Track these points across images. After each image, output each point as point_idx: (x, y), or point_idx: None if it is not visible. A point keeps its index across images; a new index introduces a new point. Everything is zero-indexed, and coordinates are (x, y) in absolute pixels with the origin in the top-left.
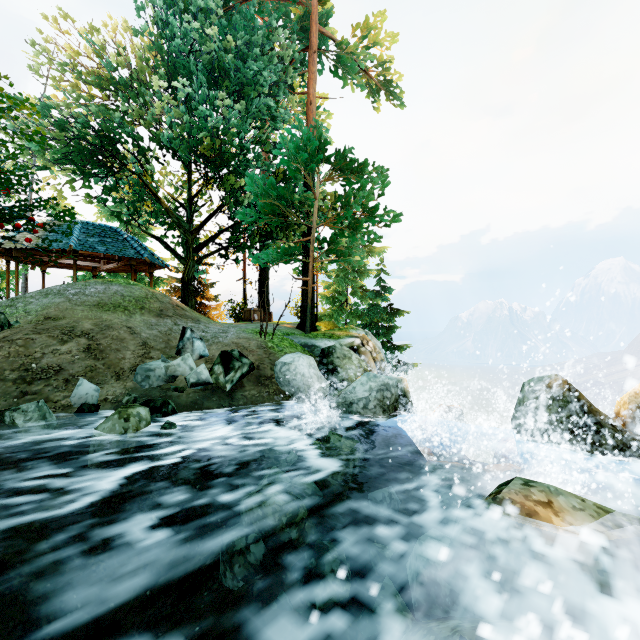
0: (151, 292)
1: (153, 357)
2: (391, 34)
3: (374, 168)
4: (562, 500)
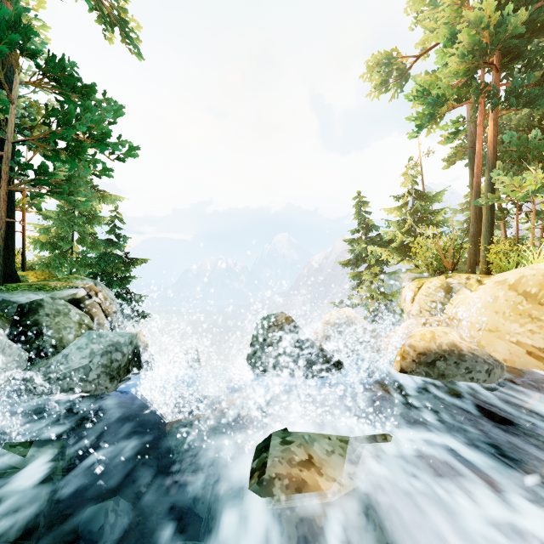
0: None
1: None
2: None
3: (104, 93)
4: (318, 448)
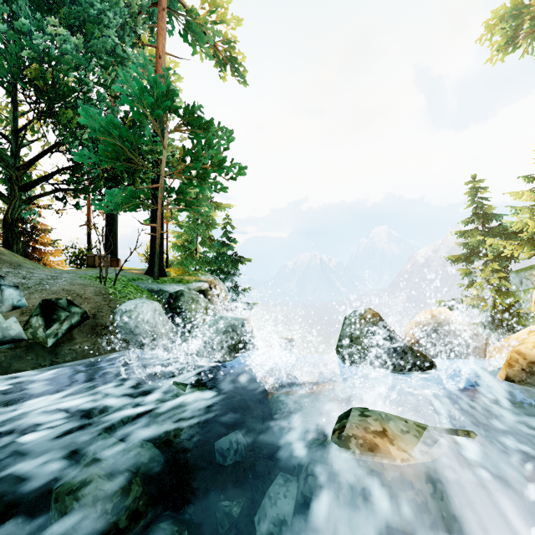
0: None
1: None
2: (236, 16)
3: (221, 127)
4: (393, 425)
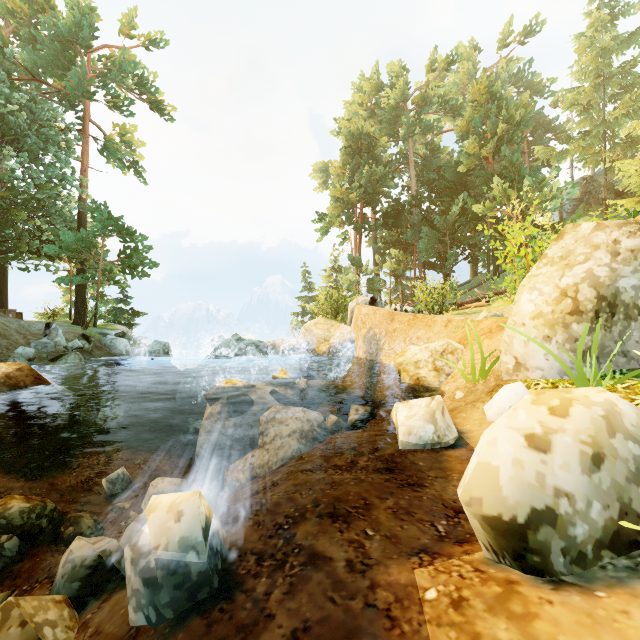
0: None
1: (31, 339)
2: (141, 141)
3: (141, 235)
4: None
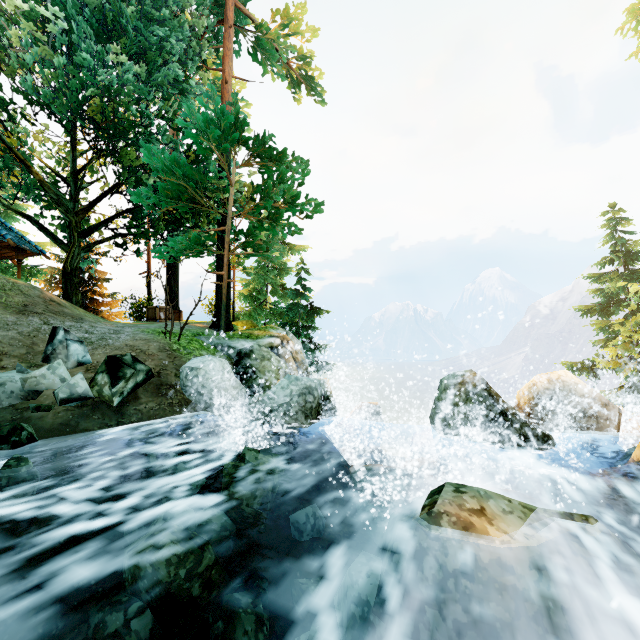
0: (11, 282)
1: (6, 366)
2: (312, 27)
3: (295, 159)
4: (493, 504)
